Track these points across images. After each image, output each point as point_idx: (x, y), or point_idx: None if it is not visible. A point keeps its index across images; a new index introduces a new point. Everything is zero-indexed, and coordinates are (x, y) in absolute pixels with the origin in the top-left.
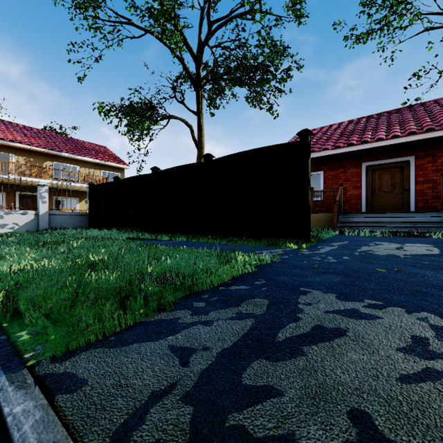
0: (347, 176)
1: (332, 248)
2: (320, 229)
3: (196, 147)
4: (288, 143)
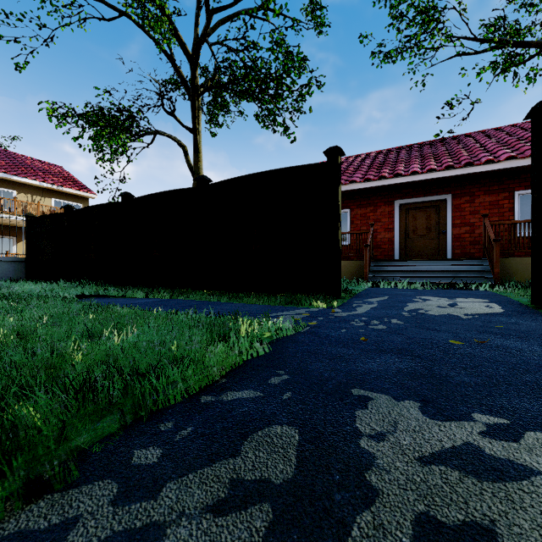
0: (378, 216)
1: (372, 307)
2: (348, 280)
3: (192, 174)
4: (312, 165)
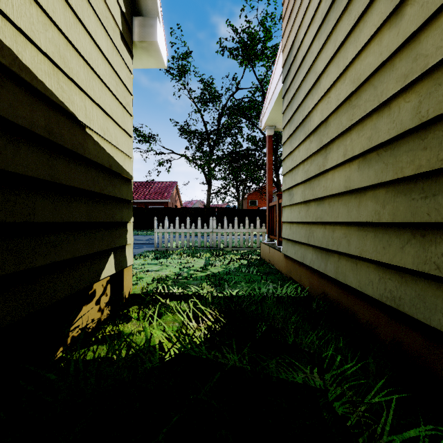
0: None
1: None
2: None
3: None
4: None
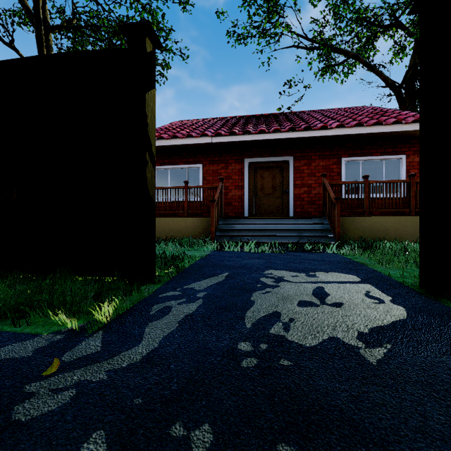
0: (229, 173)
1: (185, 315)
2: (194, 240)
3: None
4: (104, 51)
